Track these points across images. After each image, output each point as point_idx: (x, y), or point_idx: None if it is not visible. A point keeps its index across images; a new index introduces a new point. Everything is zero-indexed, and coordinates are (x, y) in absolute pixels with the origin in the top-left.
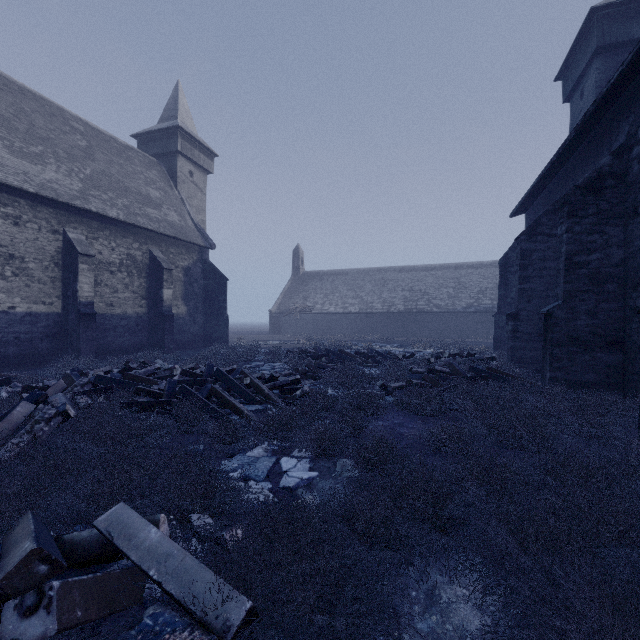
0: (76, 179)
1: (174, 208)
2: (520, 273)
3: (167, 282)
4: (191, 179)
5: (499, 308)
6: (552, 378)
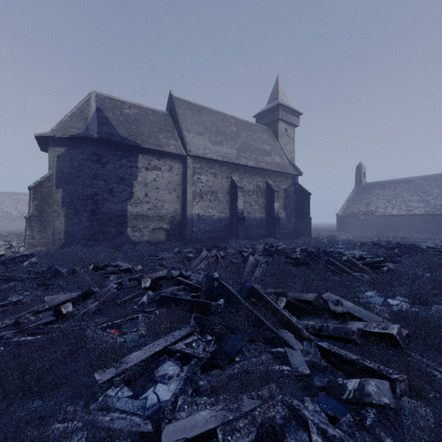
0: (234, 149)
1: (277, 154)
2: None
3: (276, 199)
4: (286, 133)
5: None
6: None
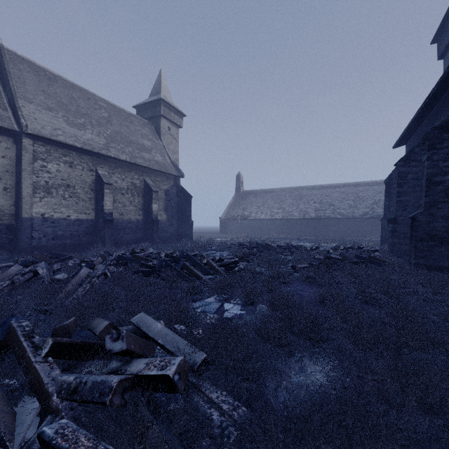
0: (102, 137)
1: (159, 152)
2: (398, 189)
3: (155, 199)
4: (169, 132)
5: (385, 215)
6: (416, 264)
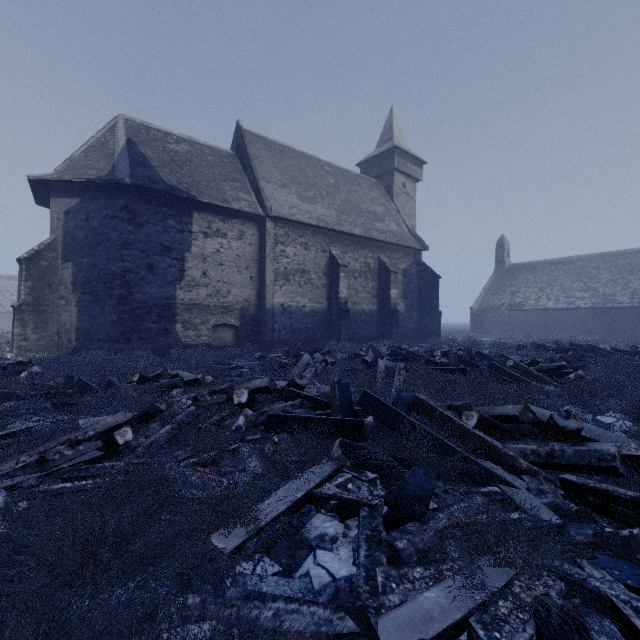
0: (332, 210)
1: (392, 219)
2: None
3: (393, 283)
4: (403, 190)
5: None
6: None
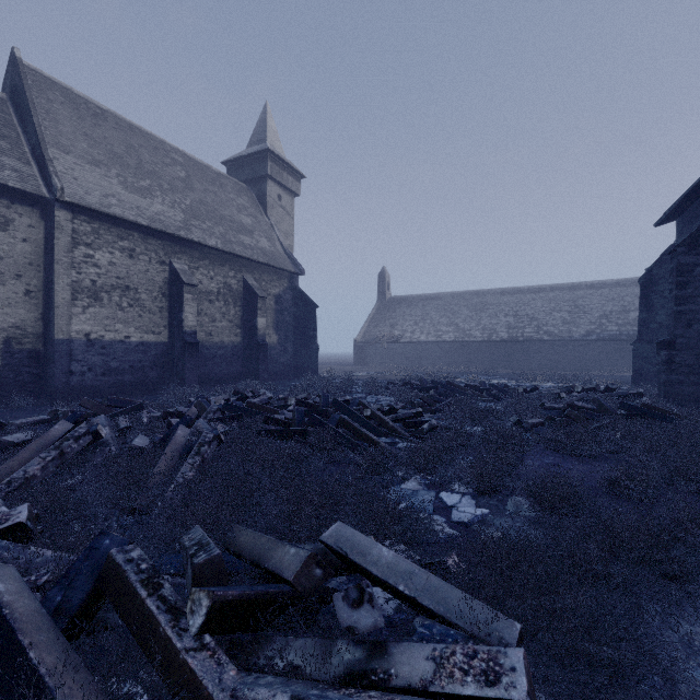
0: (179, 210)
1: (264, 234)
2: (676, 292)
3: (261, 310)
4: (279, 203)
5: (640, 335)
6: None
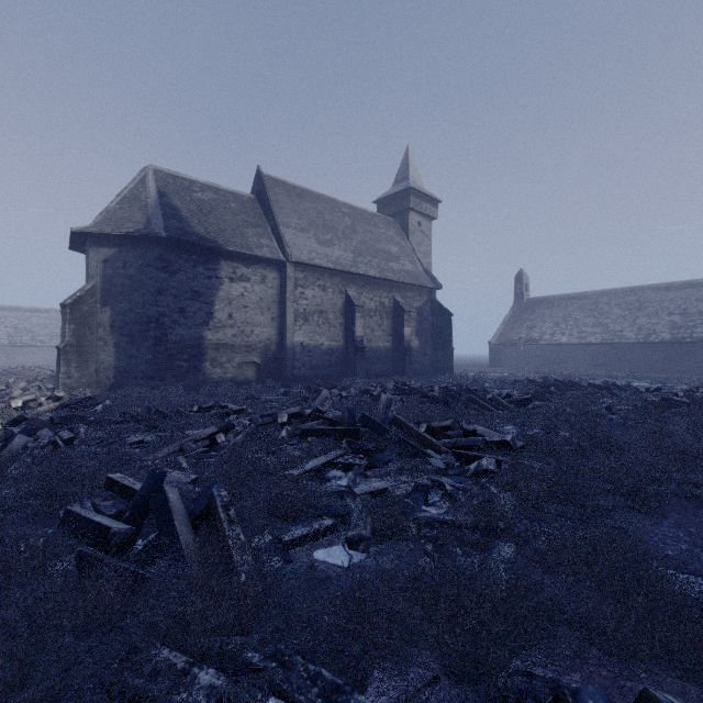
0: (349, 252)
1: (408, 258)
2: None
3: (407, 322)
4: (419, 229)
5: None
6: None
